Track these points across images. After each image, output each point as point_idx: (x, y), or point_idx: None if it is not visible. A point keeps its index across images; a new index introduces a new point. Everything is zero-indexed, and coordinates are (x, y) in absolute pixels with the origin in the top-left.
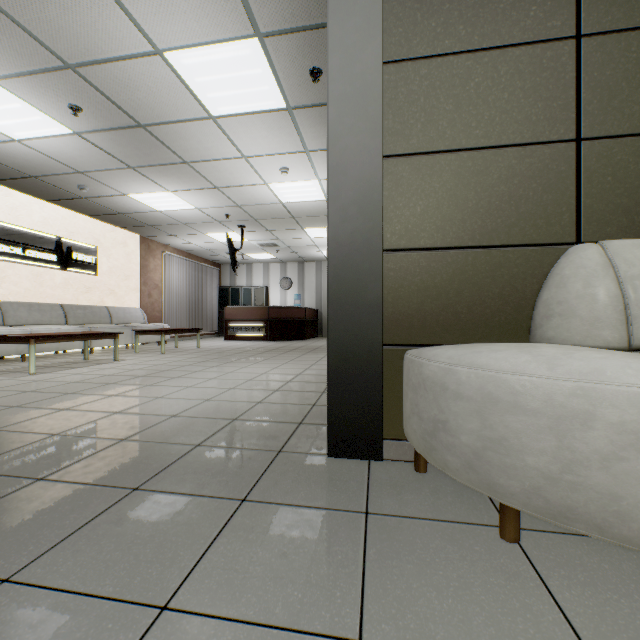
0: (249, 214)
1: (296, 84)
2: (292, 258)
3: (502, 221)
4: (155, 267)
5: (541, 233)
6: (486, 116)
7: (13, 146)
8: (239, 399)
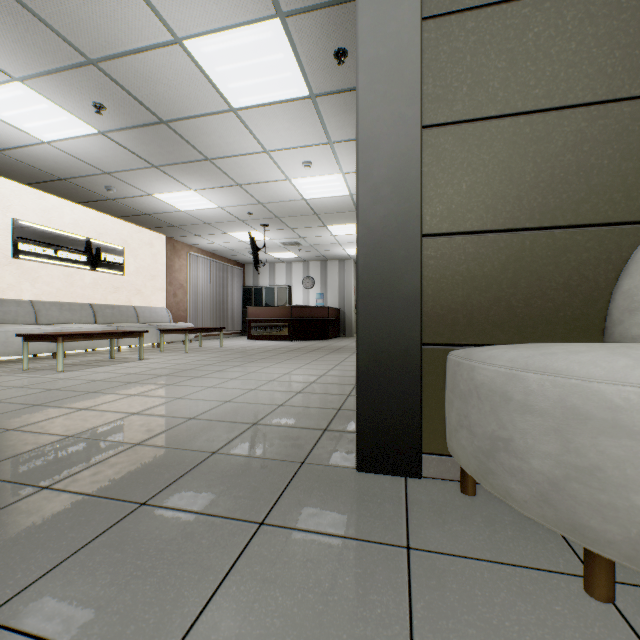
0: (271, 212)
1: (320, 68)
2: (315, 257)
3: (568, 196)
4: (180, 267)
5: (619, 209)
6: (548, 72)
7: (43, 148)
8: (260, 401)
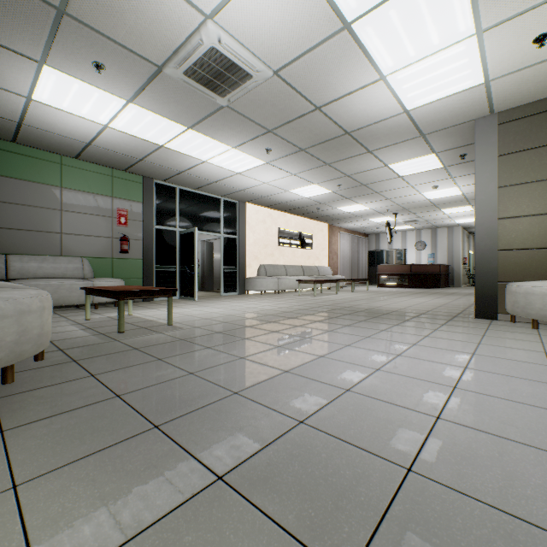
0: (402, 207)
1: (450, 160)
2: (426, 227)
3: None
4: (334, 242)
5: None
6: (542, 203)
7: (303, 199)
8: (424, 307)
